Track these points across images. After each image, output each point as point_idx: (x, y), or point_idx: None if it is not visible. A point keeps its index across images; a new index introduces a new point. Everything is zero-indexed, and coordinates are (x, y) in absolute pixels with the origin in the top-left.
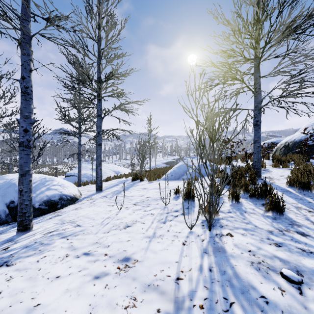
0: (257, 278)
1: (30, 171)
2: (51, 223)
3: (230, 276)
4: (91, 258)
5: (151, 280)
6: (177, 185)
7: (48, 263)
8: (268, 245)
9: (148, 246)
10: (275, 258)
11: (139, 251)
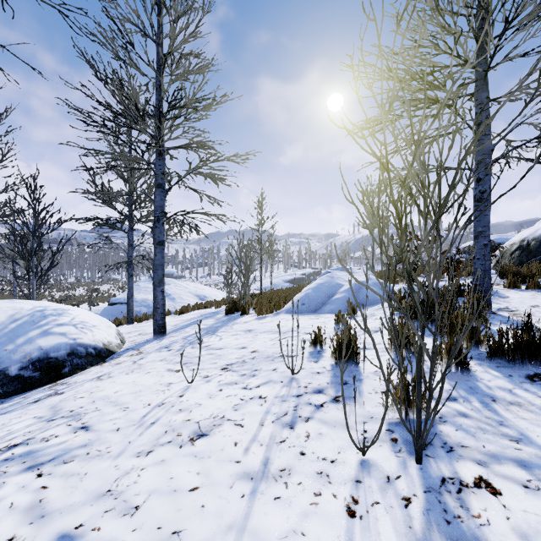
0: None
1: None
2: (30, 416)
3: None
4: None
5: None
6: (314, 324)
7: None
8: None
9: (246, 516)
10: None
11: (217, 540)
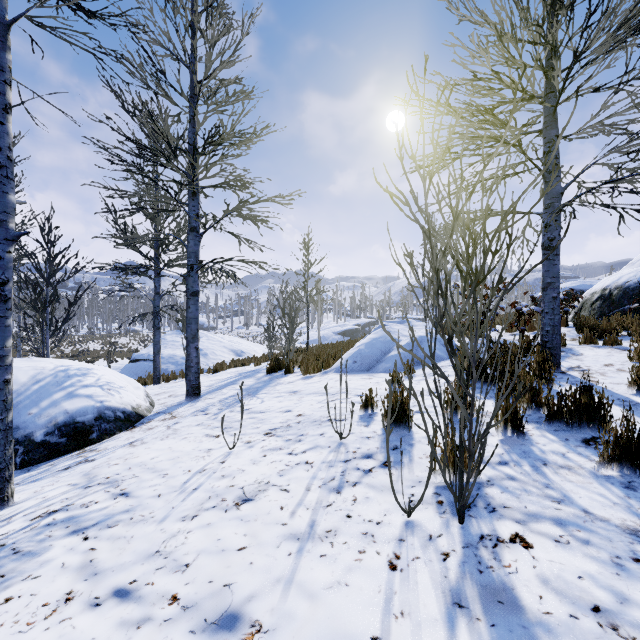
0: None
1: (5, 359)
2: (63, 484)
3: None
4: (130, 610)
5: None
6: (367, 384)
7: (7, 627)
8: None
9: (293, 571)
10: None
11: (266, 591)
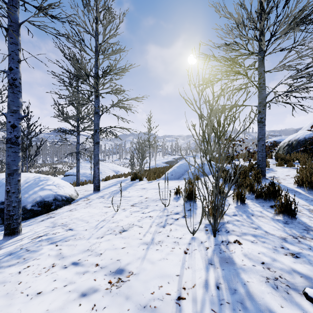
0: (276, 300)
1: (18, 171)
2: (42, 226)
3: (243, 297)
4: (79, 269)
5: (148, 300)
6: (177, 185)
7: (30, 275)
8: (283, 256)
9: (145, 255)
10: (294, 273)
11: (134, 261)
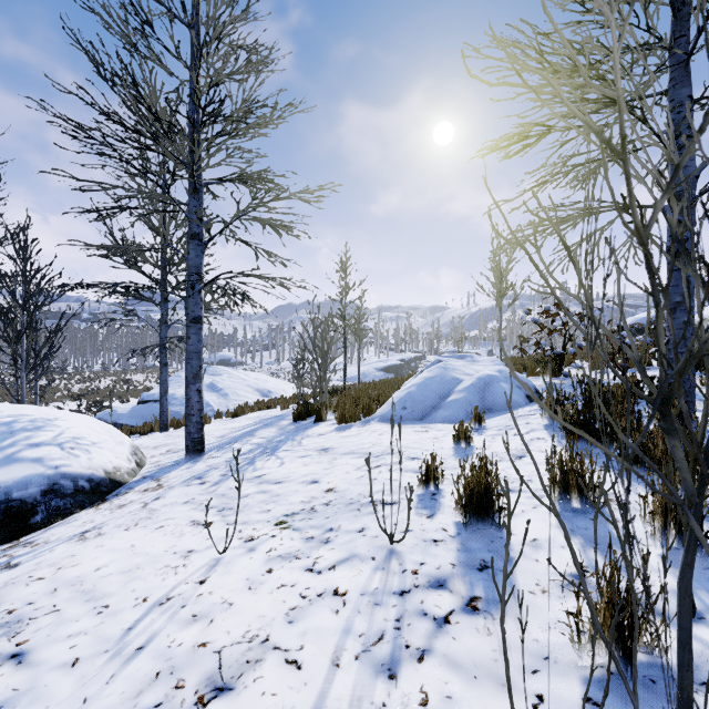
0: None
1: None
2: None
3: None
4: None
5: None
6: (422, 441)
7: None
8: None
9: None
10: None
11: None
